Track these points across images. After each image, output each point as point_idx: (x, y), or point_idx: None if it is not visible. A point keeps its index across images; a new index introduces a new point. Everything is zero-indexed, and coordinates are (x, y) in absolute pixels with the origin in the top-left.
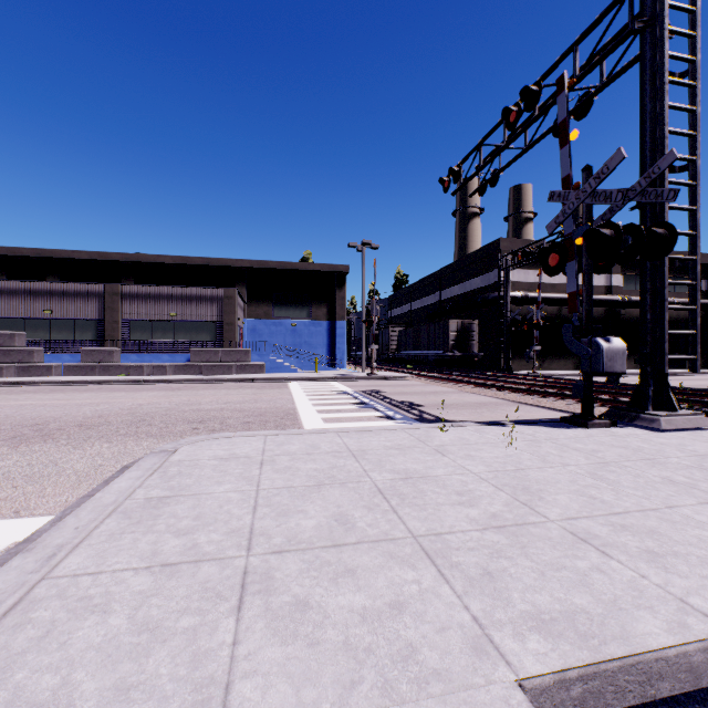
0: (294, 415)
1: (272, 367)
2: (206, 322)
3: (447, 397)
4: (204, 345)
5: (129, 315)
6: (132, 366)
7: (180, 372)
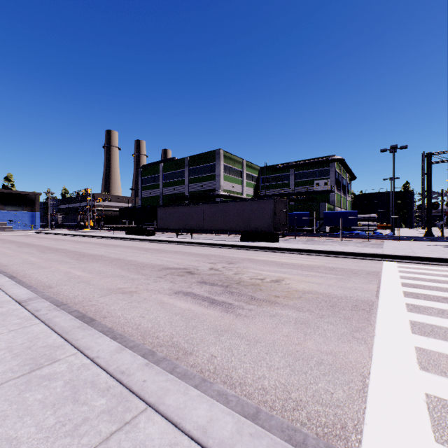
0: None
1: (15, 228)
2: None
3: None
4: None
5: None
6: None
7: None
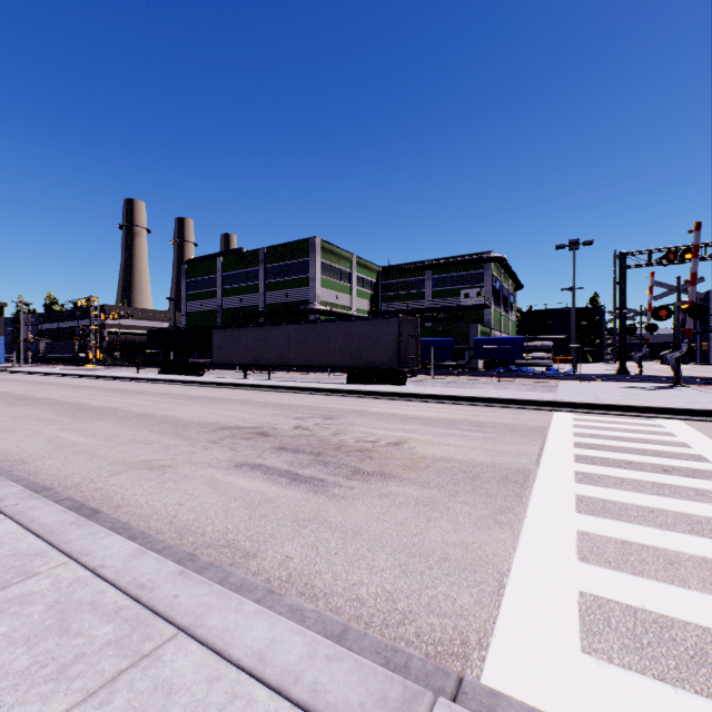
0: None
1: None
2: None
3: None
4: None
5: None
6: None
7: None
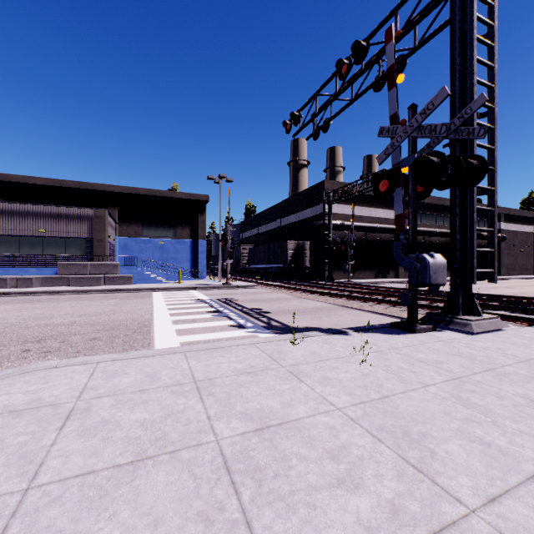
0: (148, 327)
1: (140, 279)
2: (76, 238)
3: (289, 303)
4: (74, 259)
5: None
6: None
7: (48, 284)
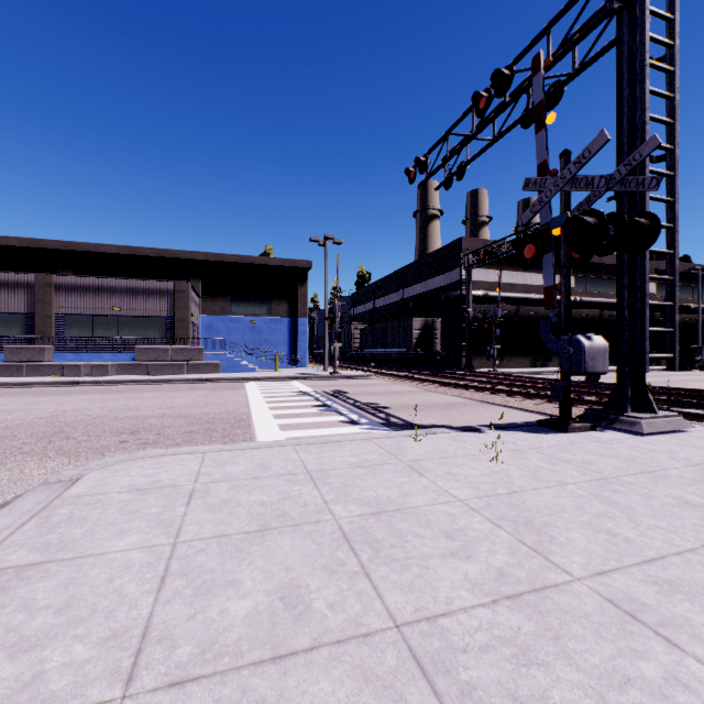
0: (247, 421)
1: (229, 366)
2: (155, 317)
3: (413, 397)
4: (152, 343)
5: (65, 309)
6: (66, 366)
7: (125, 372)
